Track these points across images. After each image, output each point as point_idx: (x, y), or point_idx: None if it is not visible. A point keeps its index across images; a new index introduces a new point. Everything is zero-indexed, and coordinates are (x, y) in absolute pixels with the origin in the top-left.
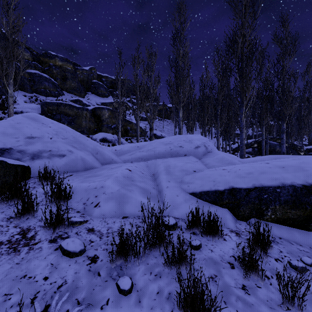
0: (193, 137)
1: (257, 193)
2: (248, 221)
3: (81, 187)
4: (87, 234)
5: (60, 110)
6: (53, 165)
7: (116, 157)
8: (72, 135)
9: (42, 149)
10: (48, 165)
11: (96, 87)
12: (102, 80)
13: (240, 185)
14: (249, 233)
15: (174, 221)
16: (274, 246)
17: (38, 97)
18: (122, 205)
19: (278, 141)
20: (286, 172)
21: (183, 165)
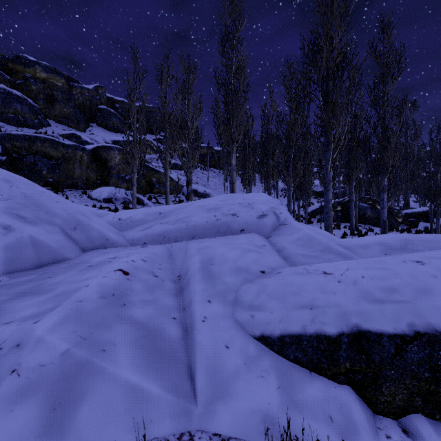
0: (255, 197)
1: (424, 351)
2: (402, 419)
3: None
4: None
5: (35, 148)
6: None
7: (115, 235)
8: (23, 193)
9: None
10: None
11: (105, 117)
12: (115, 107)
13: (376, 325)
14: None
15: None
16: None
17: (2, 127)
18: (63, 414)
19: (369, 203)
20: None
21: (239, 256)
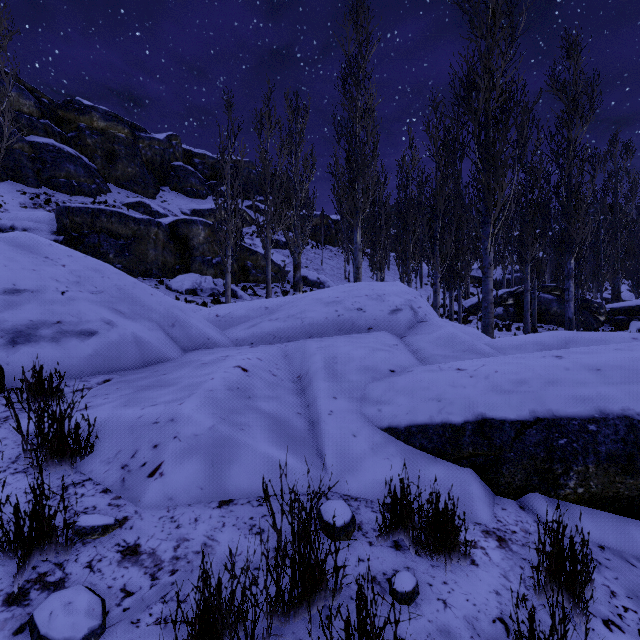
0: (387, 288)
1: (541, 434)
2: (521, 498)
3: (121, 420)
4: (120, 566)
5: (99, 225)
6: (64, 357)
7: (217, 334)
8: (116, 285)
9: (38, 320)
10: (50, 359)
11: (181, 178)
12: (194, 163)
13: (500, 413)
14: (538, 552)
15: (347, 514)
16: (593, 578)
17: (52, 196)
18: (220, 470)
19: (555, 293)
20: (607, 383)
21: (366, 355)
